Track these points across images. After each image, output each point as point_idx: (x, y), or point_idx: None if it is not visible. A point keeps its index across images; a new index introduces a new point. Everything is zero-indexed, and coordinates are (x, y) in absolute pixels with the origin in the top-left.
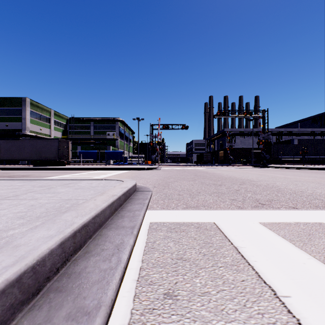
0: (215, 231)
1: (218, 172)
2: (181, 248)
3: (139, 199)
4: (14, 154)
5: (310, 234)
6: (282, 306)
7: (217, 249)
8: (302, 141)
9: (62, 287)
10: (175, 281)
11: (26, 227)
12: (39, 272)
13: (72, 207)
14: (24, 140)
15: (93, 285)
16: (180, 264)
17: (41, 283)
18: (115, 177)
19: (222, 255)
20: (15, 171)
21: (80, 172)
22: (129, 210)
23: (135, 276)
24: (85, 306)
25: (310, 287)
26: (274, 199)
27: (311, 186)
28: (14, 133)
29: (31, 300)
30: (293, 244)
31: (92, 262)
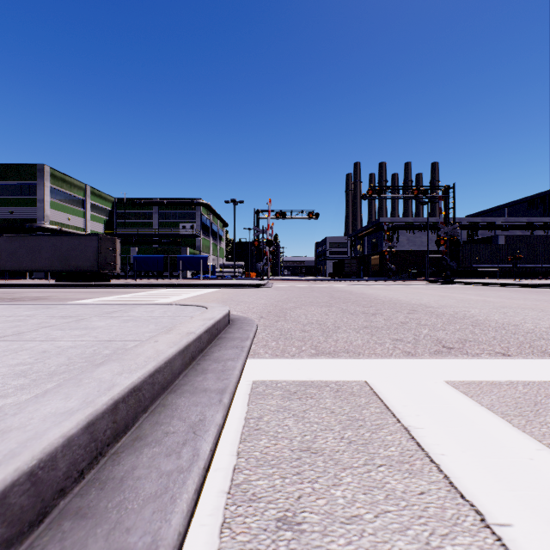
0: (367, 397)
1: (370, 292)
2: (307, 429)
3: (235, 339)
4: (24, 261)
5: (537, 404)
6: (497, 545)
7: (372, 431)
8: (512, 239)
9: (88, 508)
10: (297, 493)
11: (28, 393)
12: (44, 481)
13: (115, 355)
14: (40, 237)
15: (145, 504)
16: (307, 461)
17: (49, 502)
18: (193, 300)
19: (382, 443)
20: (24, 291)
21: (135, 291)
22: (217, 360)
23: (225, 484)
24: (128, 548)
25: (547, 506)
26: (469, 339)
27: (531, 316)
28: (24, 226)
29: (27, 535)
30: (508, 422)
31: (145, 458)
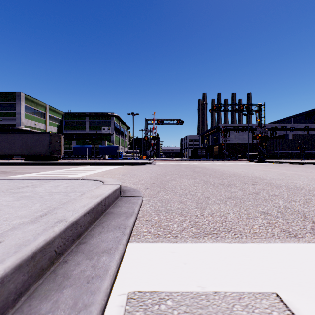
0: None
1: (217, 168)
2: None
3: (120, 215)
4: (5, 149)
5: None
6: None
7: None
8: (297, 136)
9: None
10: None
11: None
12: None
13: None
14: (15, 134)
15: None
16: None
17: None
18: (103, 174)
19: None
20: (0, 167)
21: (69, 167)
22: (90, 253)
23: None
24: None
25: None
26: None
27: None
28: (8, 128)
29: None
30: None
31: None
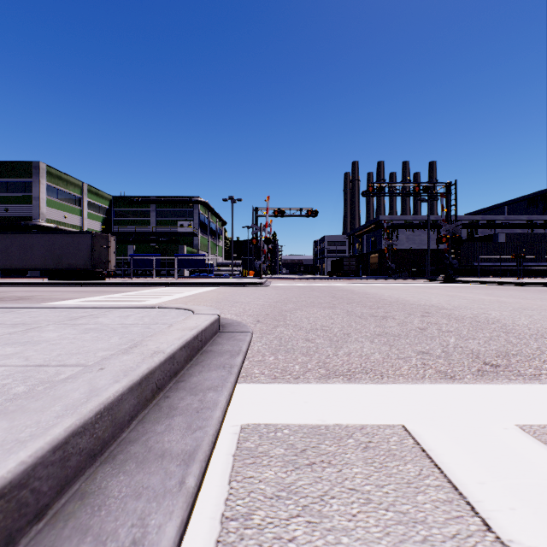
0: (416, 462)
1: (373, 292)
2: None
3: (223, 353)
4: (16, 259)
5: None
6: None
7: None
8: (512, 237)
9: None
10: None
11: None
12: None
13: (19, 400)
14: (32, 234)
15: None
16: None
17: None
18: (185, 301)
19: None
20: (12, 290)
21: (127, 291)
22: (193, 390)
23: None
24: None
25: None
26: (511, 351)
27: None
28: (19, 224)
29: None
30: None
31: None
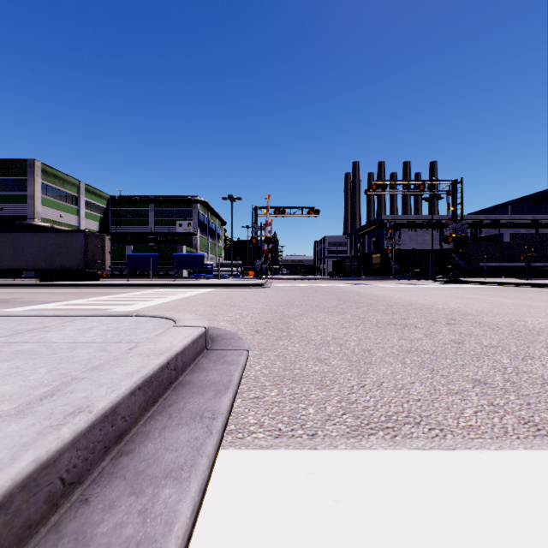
0: None
1: (381, 293)
2: None
3: (205, 388)
4: (6, 259)
5: None
6: None
7: None
8: (517, 237)
9: None
10: None
11: None
12: None
13: None
14: (23, 233)
15: None
16: None
17: None
18: (177, 304)
19: None
20: None
21: (118, 292)
22: (139, 478)
23: None
24: None
25: None
26: None
27: None
28: (14, 223)
29: None
30: None
31: None
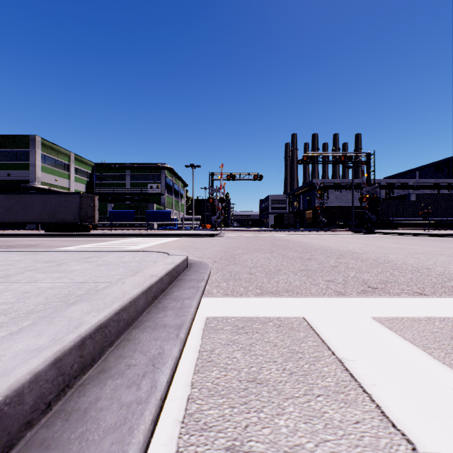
0: (305, 332)
1: (305, 241)
2: (253, 361)
3: (192, 280)
4: (19, 215)
5: (452, 338)
6: None
7: (310, 362)
8: (422, 196)
9: (52, 440)
10: (245, 422)
11: (5, 331)
12: (11, 416)
13: (86, 295)
14: (32, 195)
15: (105, 435)
16: (253, 391)
17: (15, 434)
18: (158, 247)
19: (320, 374)
20: (18, 239)
21: (110, 240)
22: (176, 299)
23: (179, 413)
24: None
25: None
26: (390, 280)
27: (440, 261)
28: (19, 186)
29: None
30: (429, 354)
31: (108, 390)
